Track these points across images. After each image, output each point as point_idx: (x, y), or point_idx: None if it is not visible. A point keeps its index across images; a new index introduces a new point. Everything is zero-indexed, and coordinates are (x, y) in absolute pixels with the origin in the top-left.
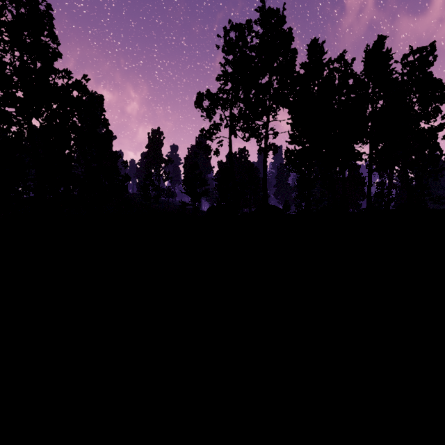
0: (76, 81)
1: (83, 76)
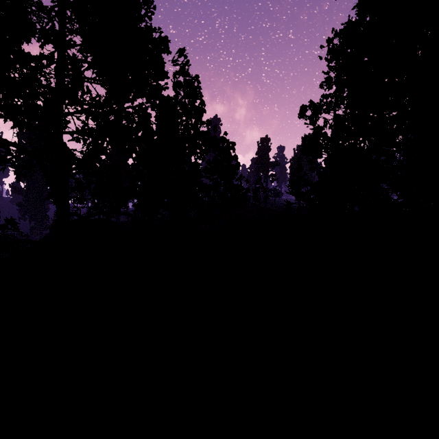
0: (222, 138)
1: (224, 132)
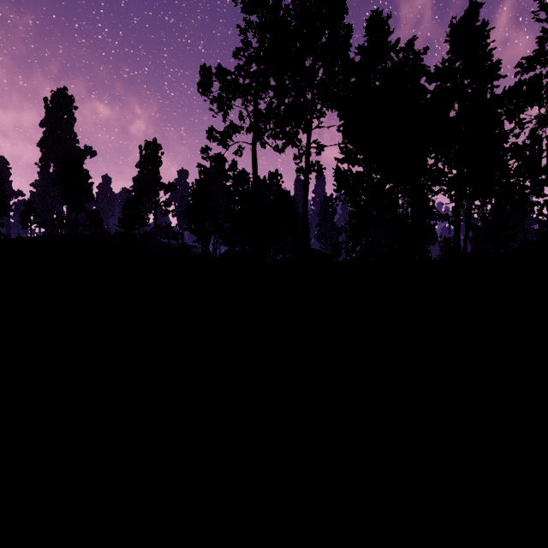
0: None
1: None
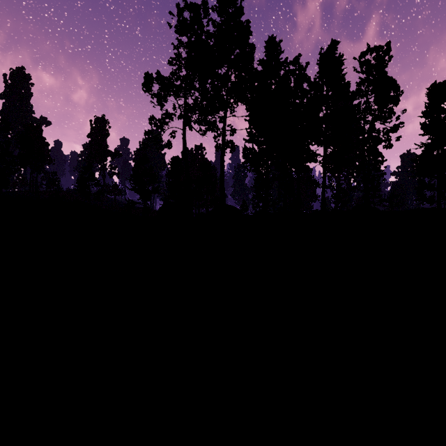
0: None
1: None
